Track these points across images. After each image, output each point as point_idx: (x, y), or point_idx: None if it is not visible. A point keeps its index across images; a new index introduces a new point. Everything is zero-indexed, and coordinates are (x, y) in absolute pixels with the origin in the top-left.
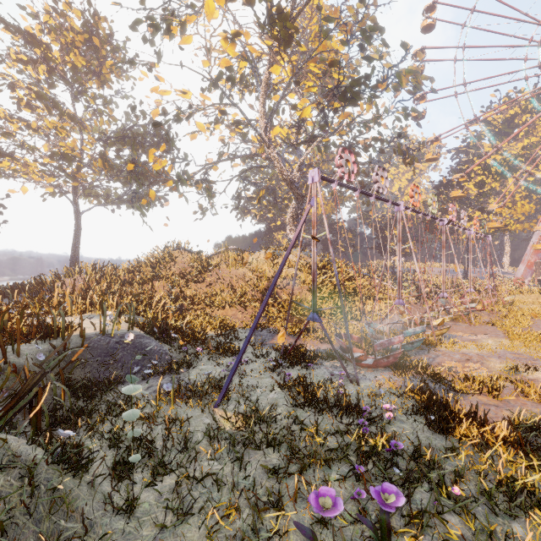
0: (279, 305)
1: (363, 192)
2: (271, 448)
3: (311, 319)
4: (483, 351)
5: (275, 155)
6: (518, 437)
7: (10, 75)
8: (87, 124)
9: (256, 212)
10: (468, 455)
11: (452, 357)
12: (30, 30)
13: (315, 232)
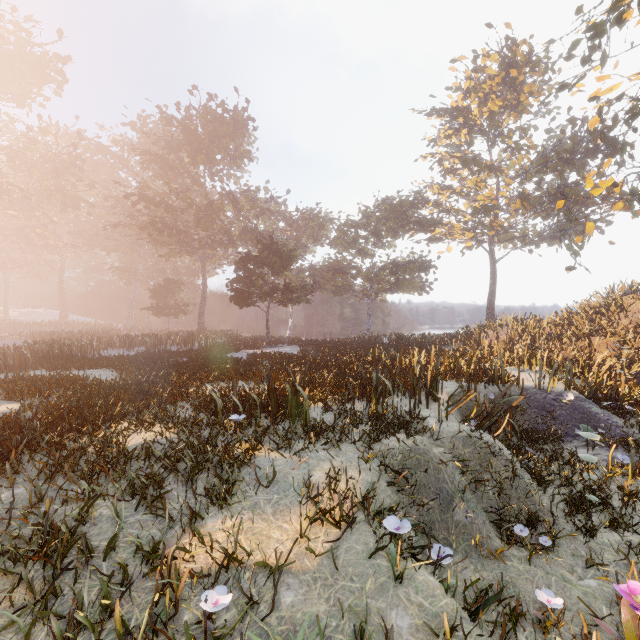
0: None
1: None
2: None
3: None
4: None
5: None
6: None
7: (439, 153)
8: (504, 168)
9: None
10: None
11: None
12: (454, 105)
13: None
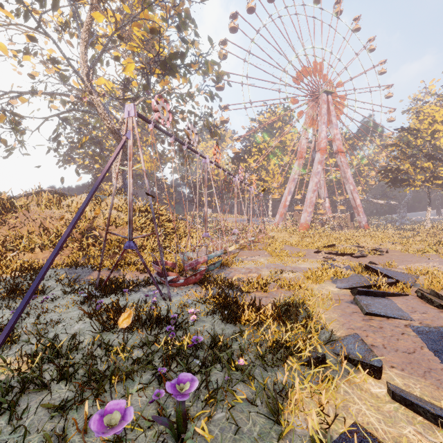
0: (101, 245)
1: (178, 139)
2: (65, 381)
3: (127, 247)
4: (258, 265)
5: (98, 102)
6: (279, 312)
7: None
8: None
9: (81, 161)
10: (250, 333)
11: (240, 271)
12: None
13: (132, 164)
